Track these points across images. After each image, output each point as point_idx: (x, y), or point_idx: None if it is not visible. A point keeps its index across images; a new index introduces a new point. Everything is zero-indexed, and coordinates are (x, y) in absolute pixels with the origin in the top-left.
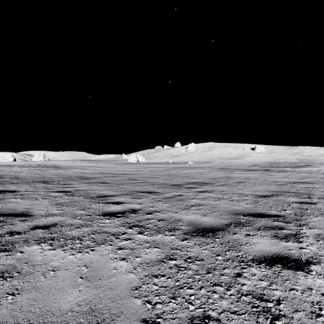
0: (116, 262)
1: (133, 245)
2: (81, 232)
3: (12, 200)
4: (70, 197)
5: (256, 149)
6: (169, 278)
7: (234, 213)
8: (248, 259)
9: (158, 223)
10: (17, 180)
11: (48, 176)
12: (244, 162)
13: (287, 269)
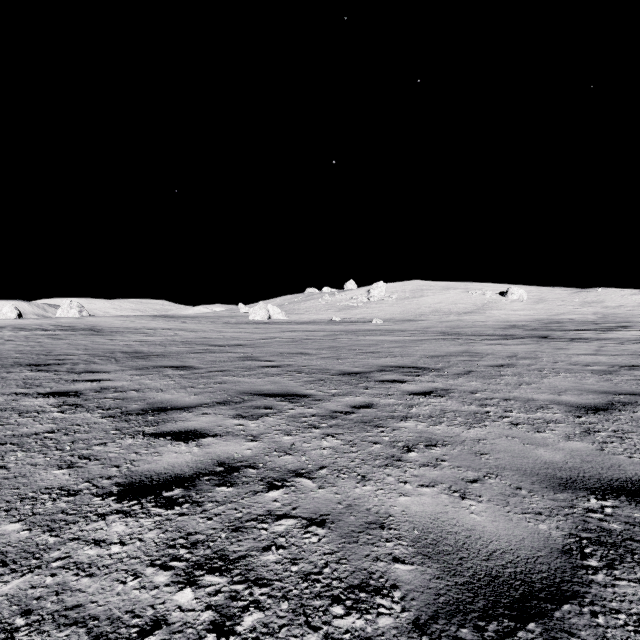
0: None
1: None
2: None
3: None
4: (65, 412)
5: (510, 294)
6: None
7: (554, 481)
8: None
9: (305, 543)
10: None
11: (59, 352)
12: (487, 321)
13: None
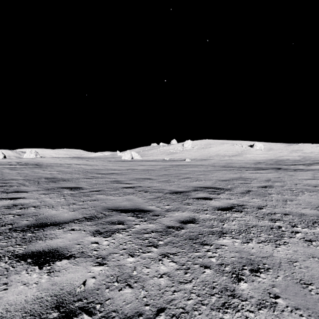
0: None
1: None
2: None
3: None
4: None
5: (255, 146)
6: None
7: None
8: None
9: None
10: None
11: (8, 178)
12: (244, 160)
13: None
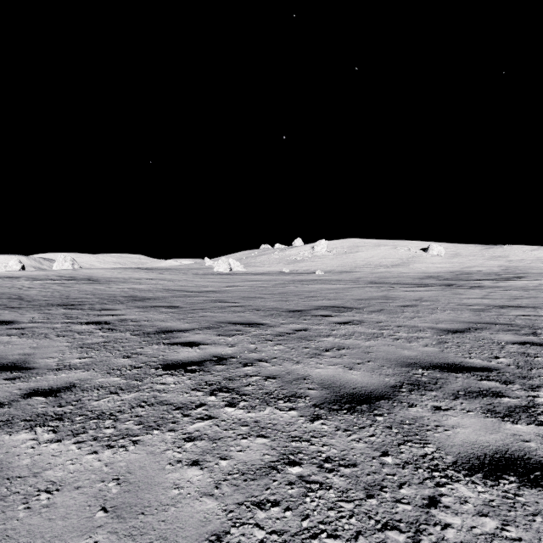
0: (180, 472)
1: (216, 430)
2: (117, 402)
3: (2, 338)
4: (107, 332)
5: (431, 250)
6: (289, 510)
7: (404, 363)
8: (446, 463)
9: (265, 384)
10: (21, 302)
11: (75, 296)
12: (410, 272)
13: (531, 486)
